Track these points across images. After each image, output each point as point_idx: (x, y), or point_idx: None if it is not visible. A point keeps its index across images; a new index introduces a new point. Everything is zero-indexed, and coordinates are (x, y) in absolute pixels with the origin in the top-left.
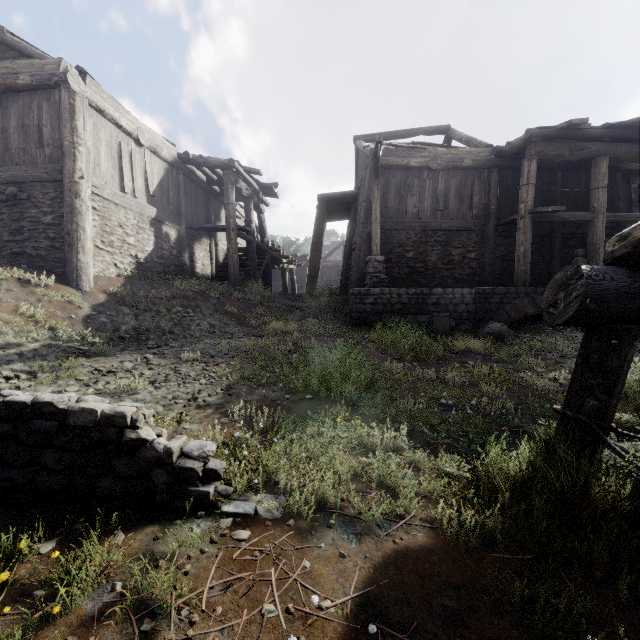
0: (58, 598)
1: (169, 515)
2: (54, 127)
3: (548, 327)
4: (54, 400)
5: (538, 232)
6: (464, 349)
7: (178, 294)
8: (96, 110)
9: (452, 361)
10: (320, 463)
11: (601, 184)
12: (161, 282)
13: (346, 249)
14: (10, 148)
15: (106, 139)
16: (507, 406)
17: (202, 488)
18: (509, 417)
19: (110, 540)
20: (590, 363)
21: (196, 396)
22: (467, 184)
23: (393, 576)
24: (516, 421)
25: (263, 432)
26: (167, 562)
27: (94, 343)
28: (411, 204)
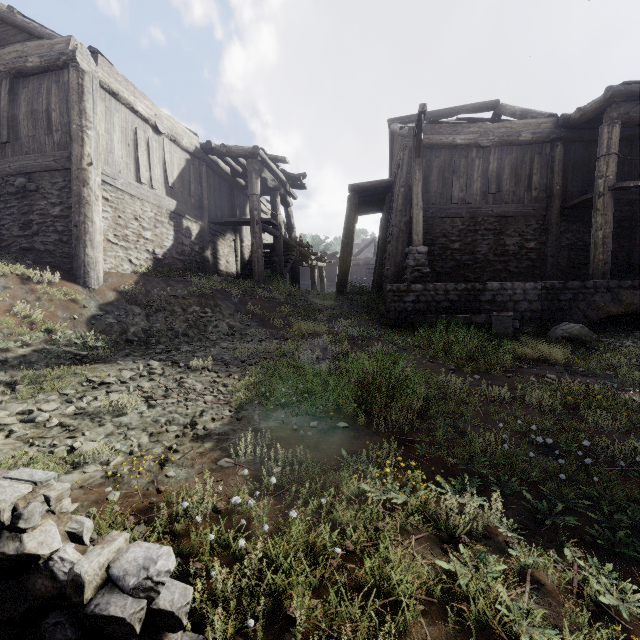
0: None
1: None
2: (62, 111)
3: (635, 329)
4: None
5: (615, 215)
6: (537, 358)
7: (195, 292)
8: (109, 93)
9: (525, 374)
10: (366, 570)
11: None
12: (179, 279)
13: (380, 243)
14: (20, 137)
15: (120, 125)
16: None
17: None
18: None
19: None
20: None
21: (196, 420)
22: (525, 162)
23: None
24: None
25: (276, 487)
26: None
27: (96, 347)
28: (457, 187)
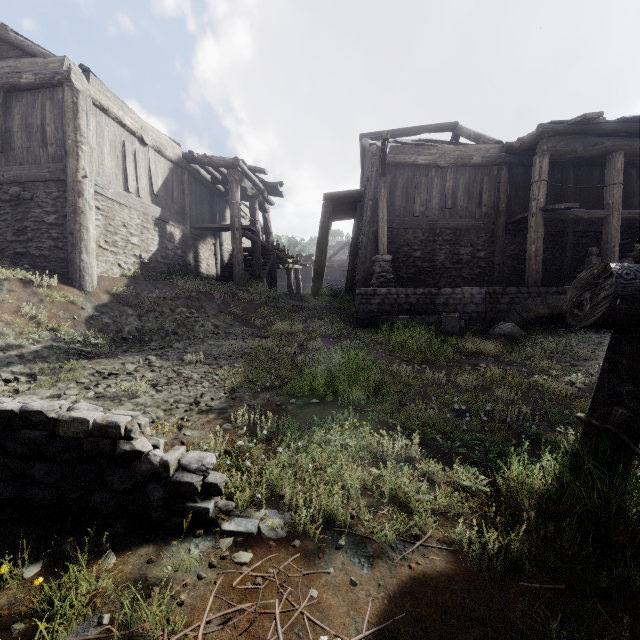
0: (36, 636)
1: (165, 533)
2: (57, 126)
3: (561, 328)
4: (43, 408)
5: (549, 230)
6: (475, 351)
7: (182, 294)
8: (100, 109)
9: (463, 363)
10: (327, 475)
11: (616, 180)
12: (165, 282)
13: (352, 249)
14: (14, 148)
15: (110, 138)
16: (524, 412)
17: (201, 504)
18: (526, 424)
19: (100, 563)
20: (619, 369)
21: (198, 400)
22: (476, 181)
23: (410, 609)
24: (534, 428)
25: (267, 439)
26: (161, 590)
27: (96, 344)
28: (418, 202)
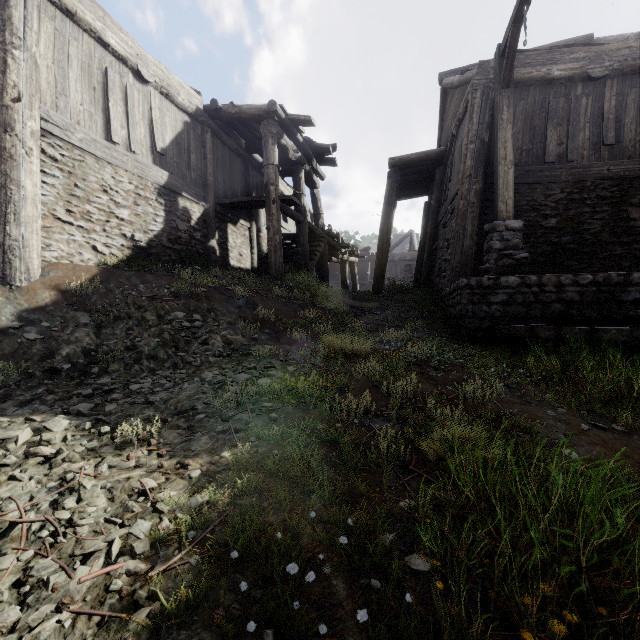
0: None
1: None
2: None
3: None
4: None
5: None
6: None
7: (181, 291)
8: (61, 11)
9: None
10: None
11: None
12: (164, 274)
13: (428, 229)
14: None
15: (80, 59)
16: None
17: None
18: None
19: None
20: None
21: None
22: None
23: None
24: None
25: None
26: None
27: None
28: (553, 139)
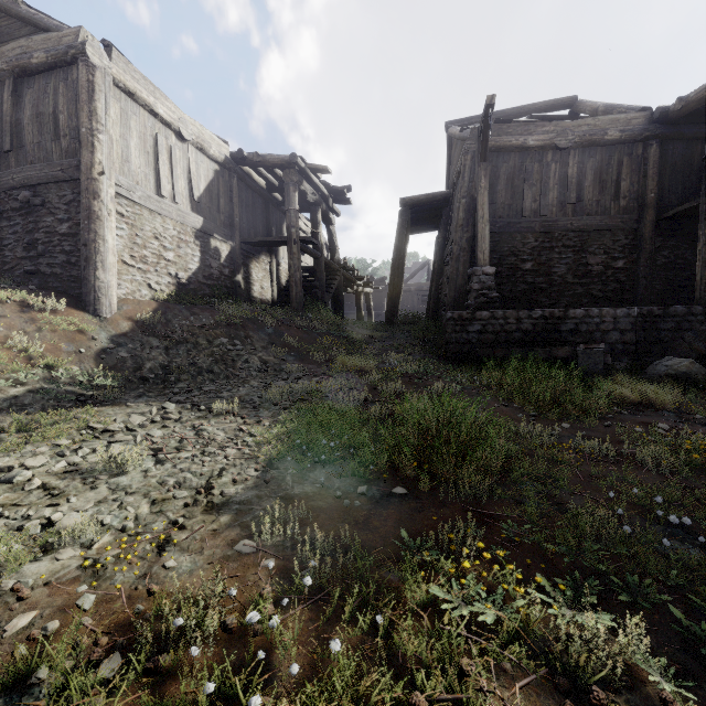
0: None
1: None
2: (71, 112)
3: None
4: None
5: None
6: (639, 401)
7: (223, 321)
8: (125, 93)
9: (627, 422)
10: None
11: None
12: (205, 307)
13: (436, 265)
14: (24, 144)
15: (138, 129)
16: None
17: None
18: None
19: None
20: None
21: (212, 482)
22: (611, 165)
23: None
24: None
25: (312, 588)
26: None
27: (105, 386)
28: (529, 197)
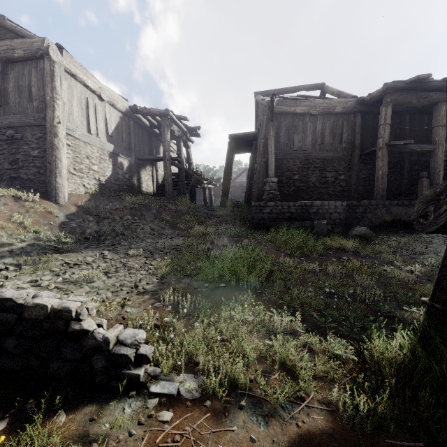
0: None
1: (106, 394)
2: (40, 87)
3: (400, 230)
4: (14, 296)
5: (391, 160)
6: (339, 247)
7: (128, 206)
8: (70, 74)
9: (330, 256)
10: (232, 345)
11: (441, 123)
12: (116, 198)
13: (249, 173)
14: (9, 102)
15: (77, 95)
16: (378, 294)
17: (134, 371)
18: (380, 304)
19: (53, 420)
20: None
21: (137, 284)
22: (338, 125)
23: None
24: (386, 307)
25: (187, 315)
26: (98, 446)
27: (66, 242)
28: (297, 140)
